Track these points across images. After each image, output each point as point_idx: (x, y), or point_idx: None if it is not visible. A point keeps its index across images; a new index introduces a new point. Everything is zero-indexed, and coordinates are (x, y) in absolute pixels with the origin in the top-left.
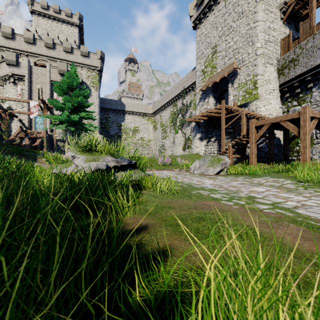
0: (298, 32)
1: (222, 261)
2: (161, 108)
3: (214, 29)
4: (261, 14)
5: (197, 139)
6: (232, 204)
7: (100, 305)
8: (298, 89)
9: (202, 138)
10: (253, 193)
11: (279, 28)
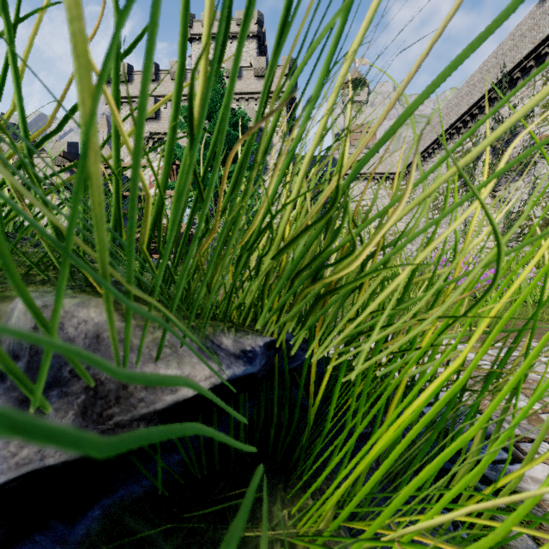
0: None
1: None
2: (424, 154)
3: None
4: None
5: None
6: None
7: None
8: None
9: None
10: None
11: None
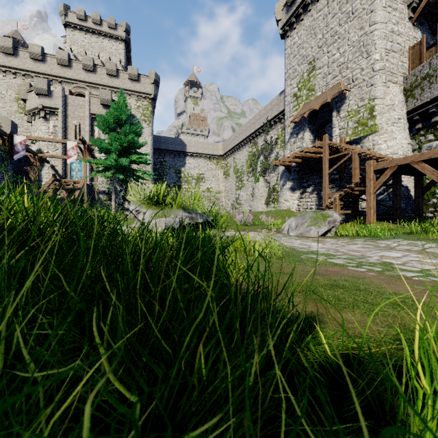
0: (434, 36)
1: (437, 309)
2: (235, 148)
3: (311, 37)
4: (380, 13)
5: (287, 189)
6: (366, 271)
7: (273, 363)
8: (436, 117)
9: (294, 188)
10: (386, 259)
11: (406, 31)
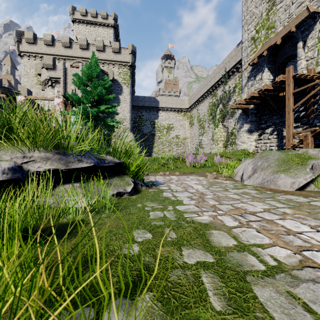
0: None
1: None
2: (198, 101)
3: None
4: None
5: (244, 131)
6: None
7: None
8: None
9: (252, 129)
10: None
11: None
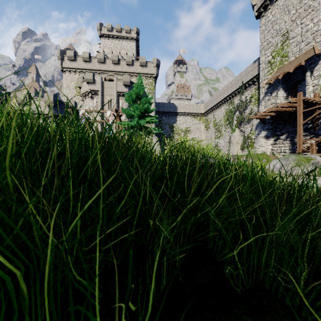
0: None
1: None
2: (214, 107)
3: (284, 14)
4: None
5: (261, 137)
6: None
7: None
8: None
9: (268, 136)
10: None
11: None
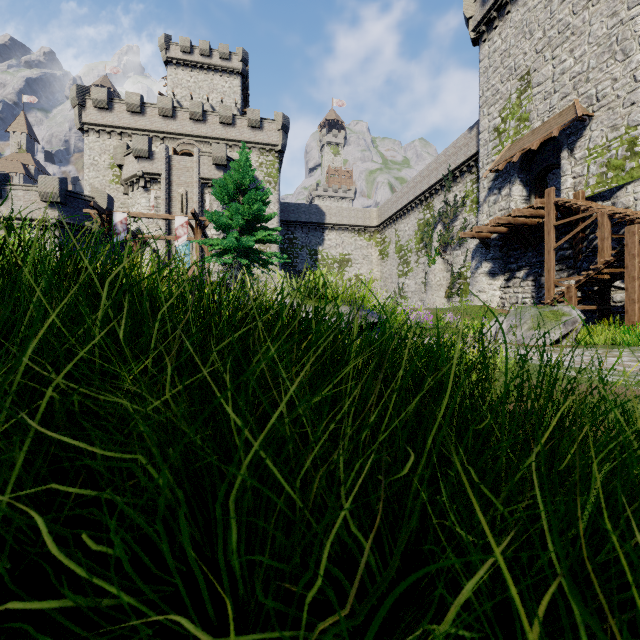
0: None
1: None
2: (397, 215)
3: (524, 38)
4: None
5: (482, 274)
6: None
7: None
8: None
9: (495, 271)
10: None
11: None
